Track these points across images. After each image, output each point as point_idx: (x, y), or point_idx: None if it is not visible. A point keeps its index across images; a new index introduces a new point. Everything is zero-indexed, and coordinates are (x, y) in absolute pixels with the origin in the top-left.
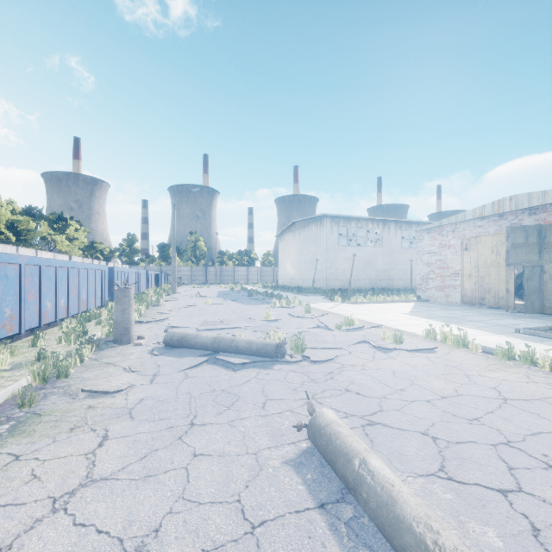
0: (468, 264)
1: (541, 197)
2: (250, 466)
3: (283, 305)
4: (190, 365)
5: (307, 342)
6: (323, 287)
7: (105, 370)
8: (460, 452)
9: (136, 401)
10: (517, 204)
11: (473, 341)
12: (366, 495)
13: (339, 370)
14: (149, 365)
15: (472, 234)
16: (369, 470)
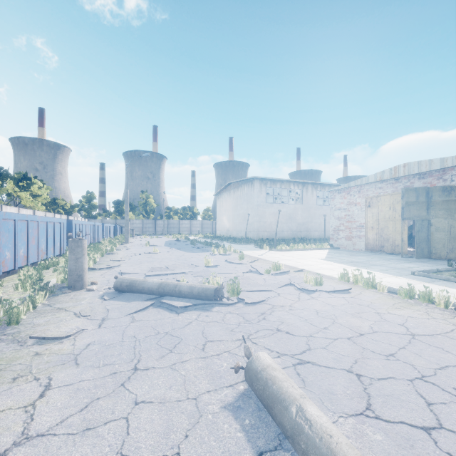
0: (371, 218)
1: (428, 164)
2: (190, 412)
3: (220, 253)
4: (137, 309)
5: (241, 286)
6: (254, 237)
7: (56, 315)
8: (382, 389)
9: (83, 346)
10: (409, 170)
11: (381, 282)
12: (304, 446)
13: (270, 311)
14: (99, 309)
15: (374, 194)
16: (306, 419)
